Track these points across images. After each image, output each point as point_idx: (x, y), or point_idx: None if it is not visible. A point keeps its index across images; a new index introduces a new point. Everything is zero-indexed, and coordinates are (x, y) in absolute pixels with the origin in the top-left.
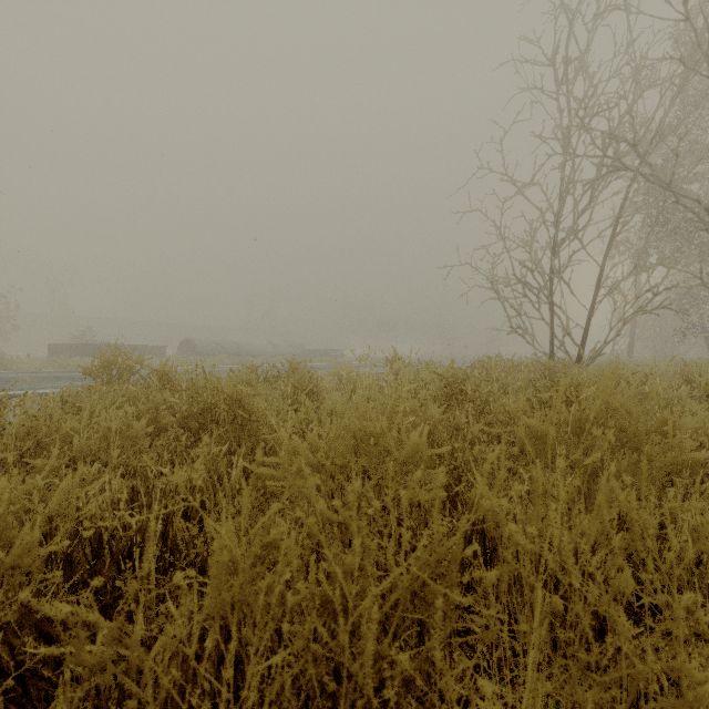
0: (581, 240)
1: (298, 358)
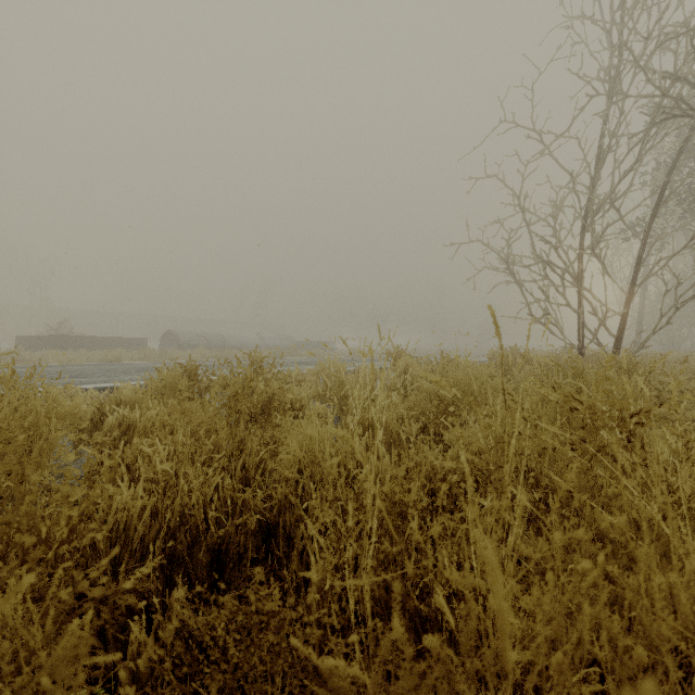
0: (617, 210)
1: (285, 351)
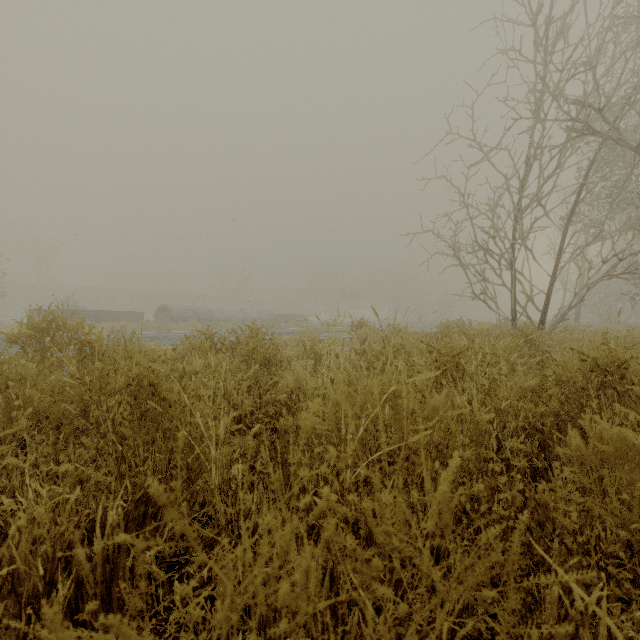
0: (543, 207)
1: (266, 323)
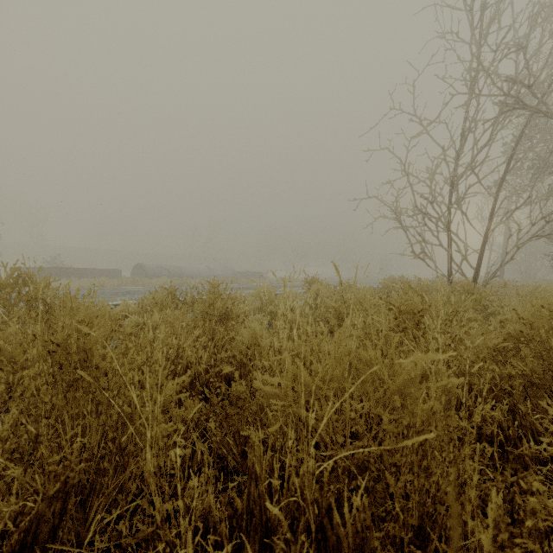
0: (476, 175)
1: (229, 279)
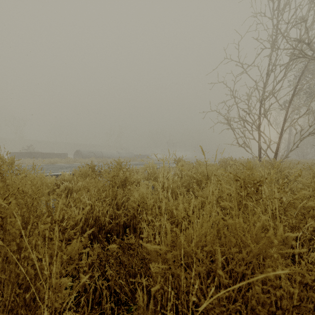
0: (275, 97)
1: (130, 159)
